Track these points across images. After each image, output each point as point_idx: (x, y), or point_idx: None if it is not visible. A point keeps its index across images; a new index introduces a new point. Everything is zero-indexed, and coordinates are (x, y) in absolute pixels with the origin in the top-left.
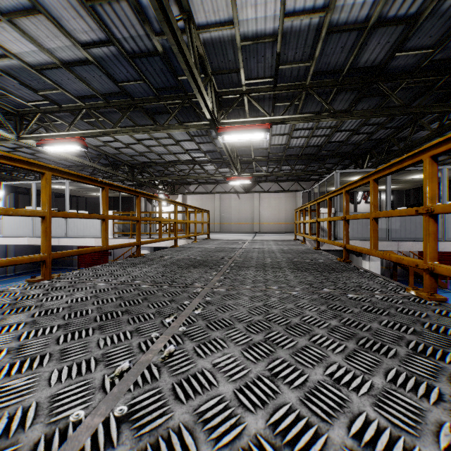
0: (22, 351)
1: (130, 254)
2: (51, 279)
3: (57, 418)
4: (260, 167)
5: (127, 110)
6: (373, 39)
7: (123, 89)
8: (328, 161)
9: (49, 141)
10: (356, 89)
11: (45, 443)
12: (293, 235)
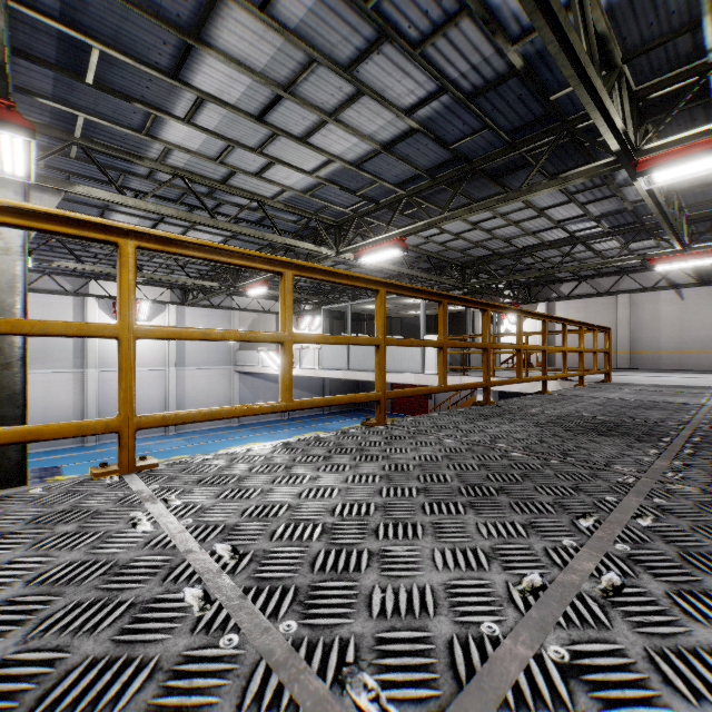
0: (389, 512)
1: (458, 399)
2: (385, 424)
3: (463, 619)
4: None
5: (460, 183)
6: None
7: (456, 153)
8: None
9: (366, 250)
10: None
11: (461, 648)
12: None
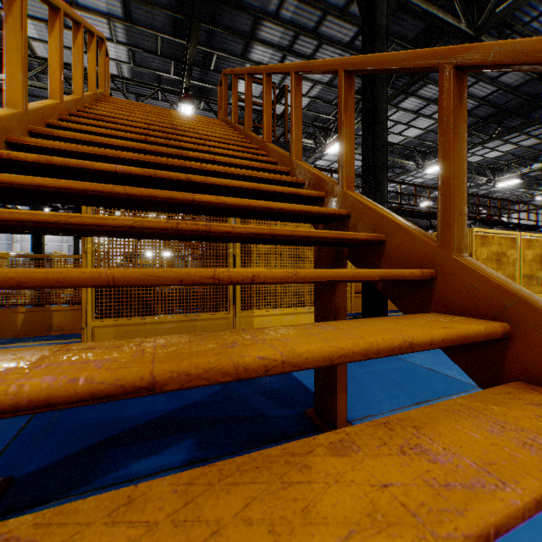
0: None
1: None
2: None
3: None
4: None
5: None
6: None
7: None
8: None
9: (420, 202)
10: None
11: None
12: None
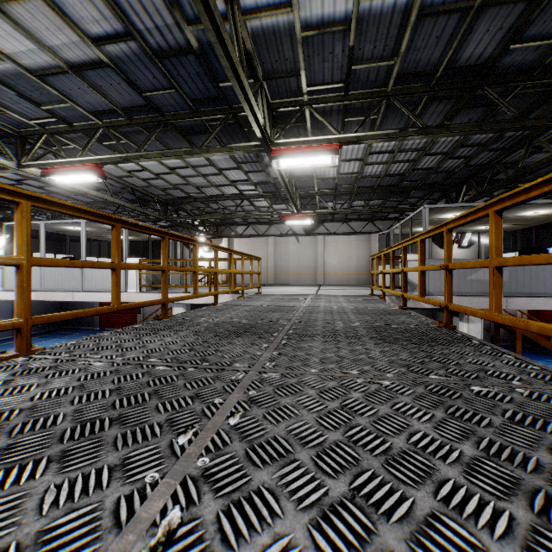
0: None
1: None
2: (31, 354)
3: None
4: (325, 202)
5: (155, 129)
6: (481, 26)
7: (149, 101)
8: (412, 195)
9: (57, 169)
10: (453, 97)
11: None
12: (367, 289)
